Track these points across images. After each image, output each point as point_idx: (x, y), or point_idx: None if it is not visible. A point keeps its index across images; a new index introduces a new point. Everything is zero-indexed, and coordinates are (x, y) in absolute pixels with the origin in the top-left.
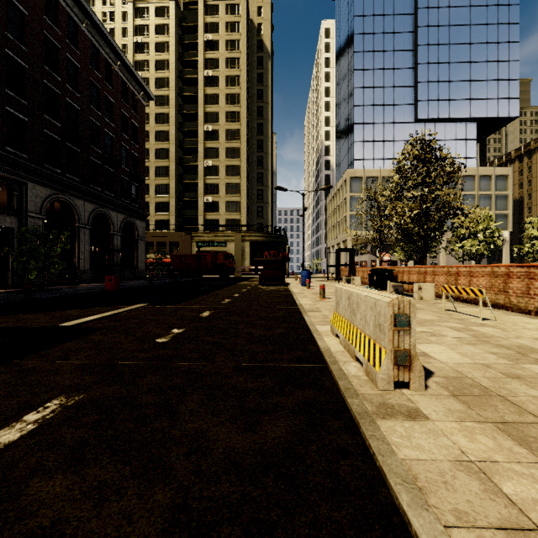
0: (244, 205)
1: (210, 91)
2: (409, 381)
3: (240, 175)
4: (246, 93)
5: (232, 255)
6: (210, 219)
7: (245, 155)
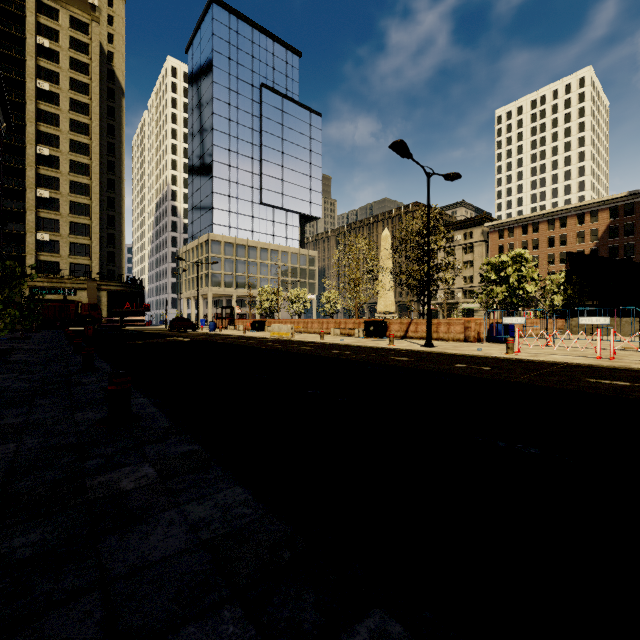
0: (96, 250)
1: (46, 107)
2: (293, 337)
3: (91, 216)
4: (98, 127)
5: (96, 305)
6: (46, 261)
7: (97, 196)
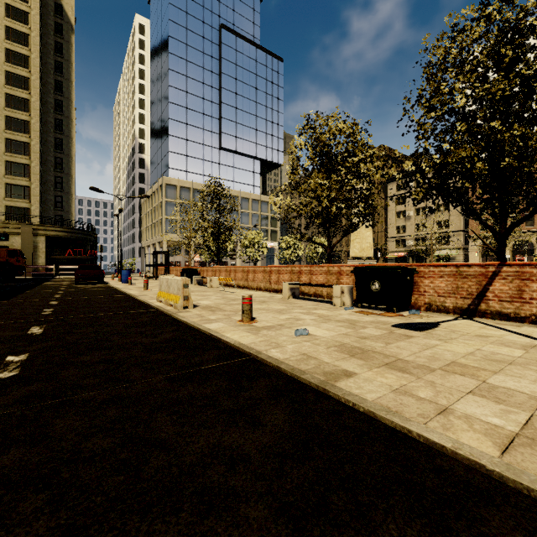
0: (36, 192)
1: None
2: (188, 306)
3: (30, 155)
4: (39, 60)
5: (20, 251)
6: None
7: (37, 133)
